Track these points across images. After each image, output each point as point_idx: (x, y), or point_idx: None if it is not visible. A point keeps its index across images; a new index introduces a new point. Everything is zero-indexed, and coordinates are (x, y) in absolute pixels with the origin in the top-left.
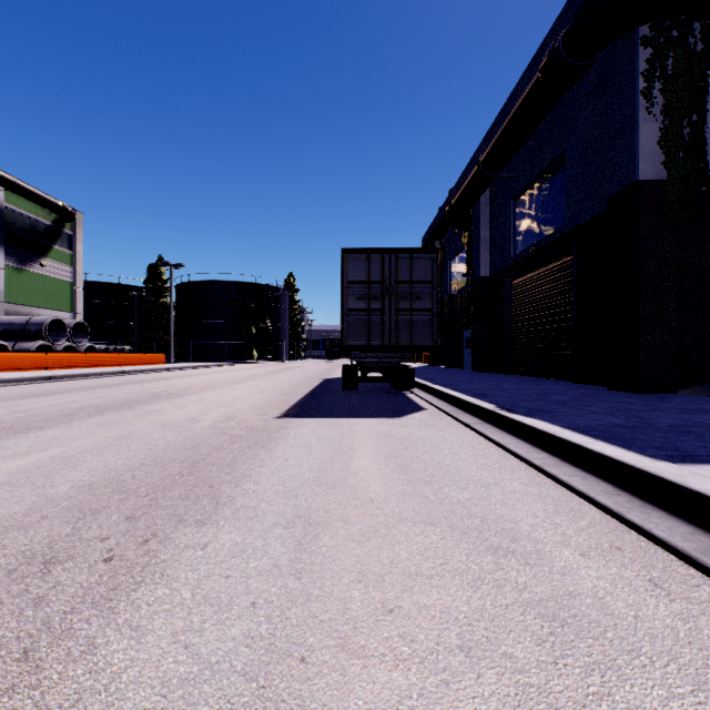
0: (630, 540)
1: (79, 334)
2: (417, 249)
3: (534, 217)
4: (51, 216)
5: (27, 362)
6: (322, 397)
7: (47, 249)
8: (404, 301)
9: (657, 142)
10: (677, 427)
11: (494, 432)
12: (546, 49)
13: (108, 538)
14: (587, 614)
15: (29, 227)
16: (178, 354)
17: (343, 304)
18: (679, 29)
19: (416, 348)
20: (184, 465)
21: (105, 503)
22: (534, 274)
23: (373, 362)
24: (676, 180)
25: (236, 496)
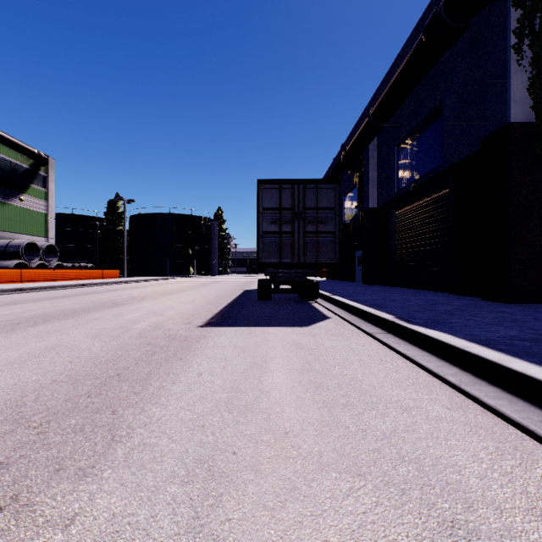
0: None
1: (50, 254)
2: (322, 180)
3: (414, 159)
4: (29, 161)
5: (4, 276)
6: (241, 306)
7: (25, 187)
8: (311, 224)
9: (526, 89)
10: None
11: (397, 342)
12: (427, 17)
13: None
14: None
15: (11, 170)
16: (131, 270)
17: (258, 227)
18: None
19: (321, 265)
20: (96, 382)
21: None
22: (414, 205)
23: (284, 277)
24: None
25: (137, 427)
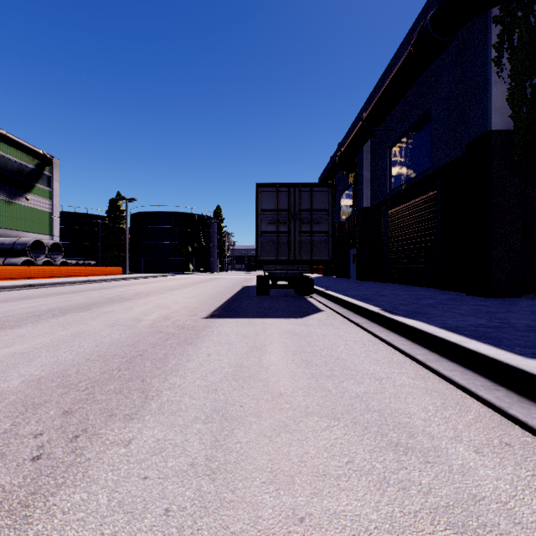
0: (516, 436)
1: (55, 252)
2: (316, 183)
3: (405, 161)
4: (34, 162)
5: (13, 273)
6: (241, 301)
7: (31, 186)
8: (306, 225)
9: (505, 100)
10: (532, 327)
11: (380, 330)
12: (416, 29)
13: (41, 434)
14: (496, 523)
15: (17, 170)
16: (132, 267)
17: (257, 227)
18: (523, 10)
19: (315, 262)
20: (123, 360)
21: (48, 397)
22: (405, 205)
23: (281, 273)
24: (520, 129)
25: (164, 390)
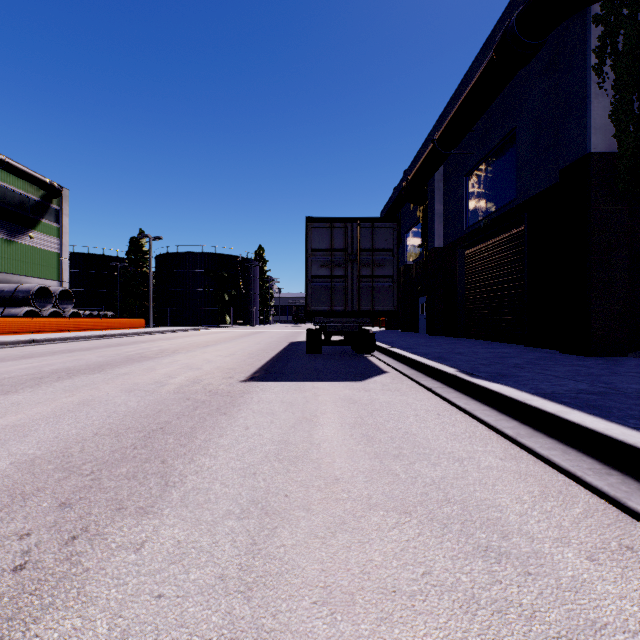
0: (639, 536)
1: (64, 301)
2: (378, 218)
3: (485, 192)
4: (39, 192)
5: (13, 326)
6: (287, 360)
7: (35, 222)
8: (366, 268)
9: (608, 116)
10: None
11: (458, 397)
12: (499, 31)
13: (29, 534)
14: None
15: (18, 203)
16: (157, 319)
17: (307, 271)
18: (629, 7)
19: (377, 314)
20: (140, 435)
21: (42, 483)
22: (485, 244)
23: (336, 326)
24: (626, 152)
25: (189, 474)
